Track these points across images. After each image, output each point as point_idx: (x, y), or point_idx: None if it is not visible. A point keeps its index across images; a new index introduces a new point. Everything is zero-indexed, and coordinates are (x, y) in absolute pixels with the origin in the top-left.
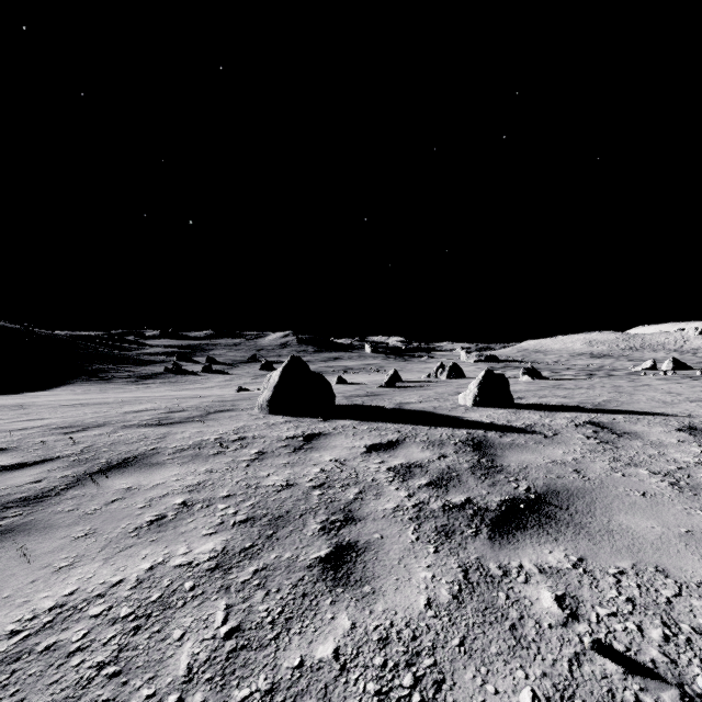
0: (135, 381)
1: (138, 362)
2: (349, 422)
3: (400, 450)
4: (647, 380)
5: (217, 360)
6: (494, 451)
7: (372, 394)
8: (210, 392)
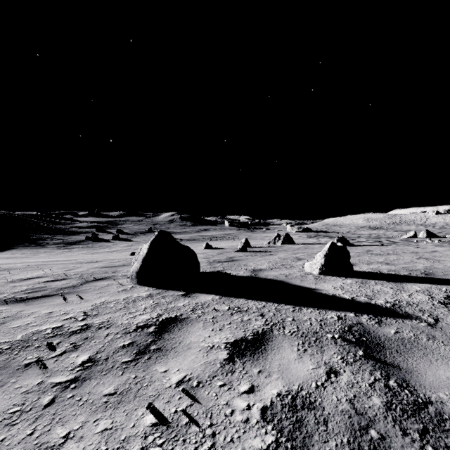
0: (63, 246)
1: (68, 233)
2: (209, 298)
3: (271, 355)
4: (428, 246)
5: (124, 231)
6: (392, 357)
7: (230, 259)
8: (111, 255)
